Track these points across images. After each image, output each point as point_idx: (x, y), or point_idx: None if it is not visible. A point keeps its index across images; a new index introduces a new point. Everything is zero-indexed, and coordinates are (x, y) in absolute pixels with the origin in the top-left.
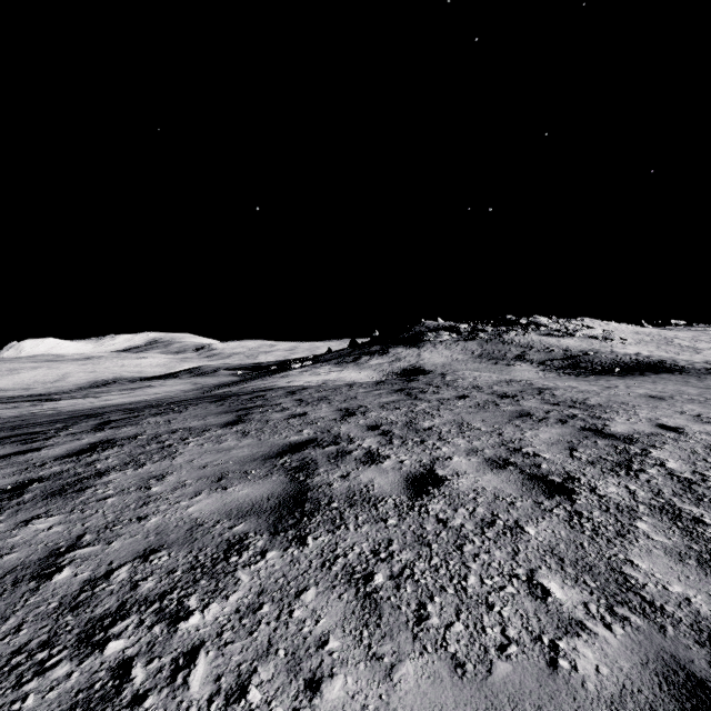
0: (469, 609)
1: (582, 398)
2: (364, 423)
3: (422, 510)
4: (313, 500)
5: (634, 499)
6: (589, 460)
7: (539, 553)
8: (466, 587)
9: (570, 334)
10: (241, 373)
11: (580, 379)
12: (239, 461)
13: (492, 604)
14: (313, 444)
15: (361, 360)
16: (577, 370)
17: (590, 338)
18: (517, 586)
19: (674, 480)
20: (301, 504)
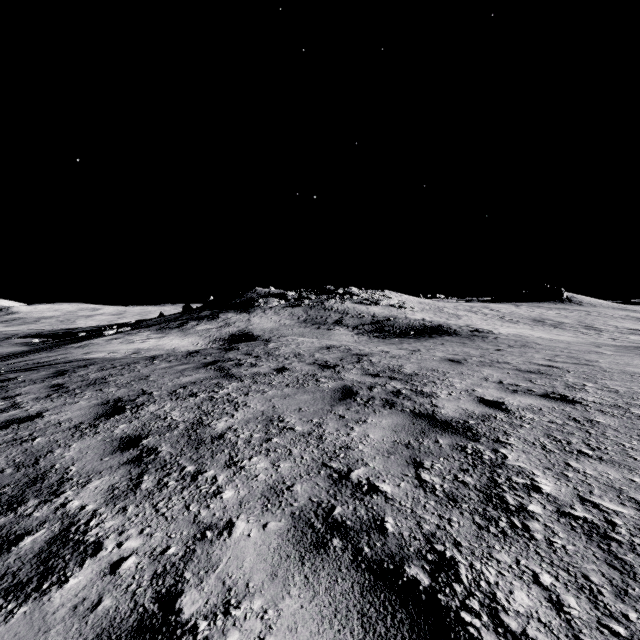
0: None
1: (398, 365)
2: (121, 433)
3: None
4: None
5: (579, 639)
6: (446, 491)
7: None
8: None
9: (376, 303)
10: (36, 342)
11: (387, 342)
12: None
13: None
14: None
15: (187, 325)
16: (383, 333)
17: (390, 306)
18: None
19: (580, 532)
20: None
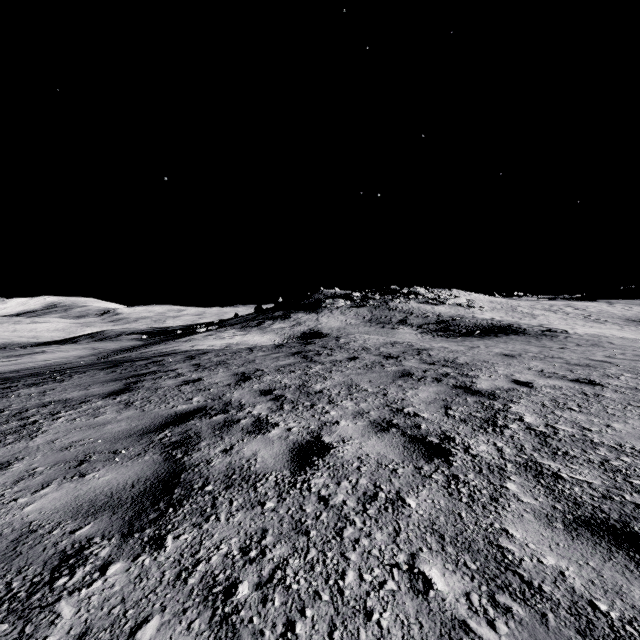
0: (344, 622)
1: (453, 357)
2: (258, 388)
3: (304, 487)
4: (186, 483)
5: (502, 457)
6: (461, 418)
7: (420, 531)
8: (343, 588)
9: (442, 303)
10: (145, 338)
11: (450, 340)
12: (111, 438)
13: (371, 611)
14: (201, 414)
15: (265, 324)
16: (447, 332)
17: (457, 305)
18: (398, 578)
19: (532, 434)
20: (170, 491)
